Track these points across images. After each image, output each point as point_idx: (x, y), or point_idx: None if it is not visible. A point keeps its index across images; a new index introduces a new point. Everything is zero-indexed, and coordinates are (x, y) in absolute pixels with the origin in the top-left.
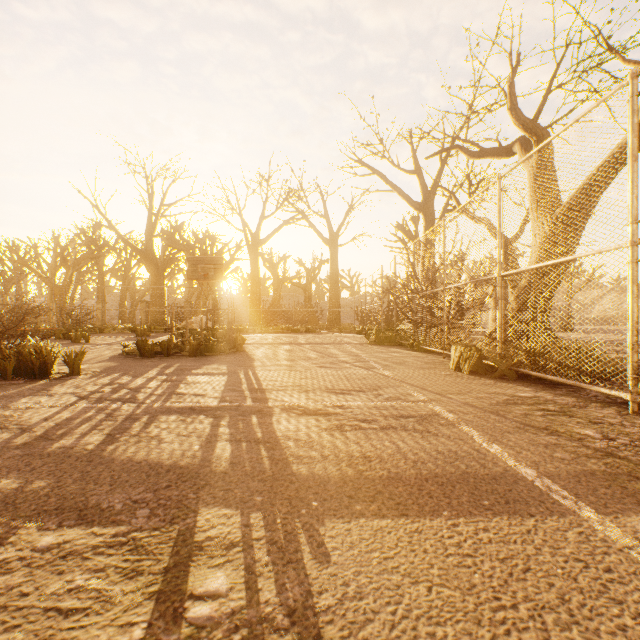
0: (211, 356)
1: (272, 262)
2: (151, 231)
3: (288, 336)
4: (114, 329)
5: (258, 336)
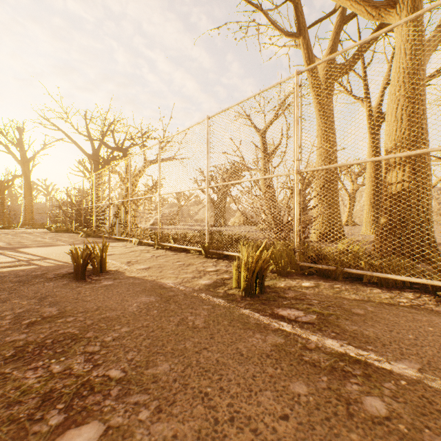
0: None
1: None
2: None
3: None
4: None
5: None
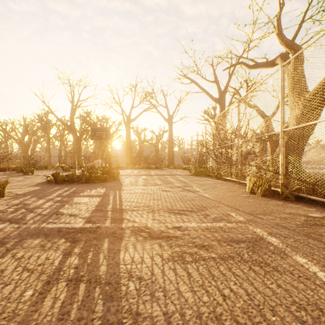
0: (98, 183)
1: (138, 132)
2: (73, 114)
3: (145, 171)
4: (53, 167)
5: (129, 171)
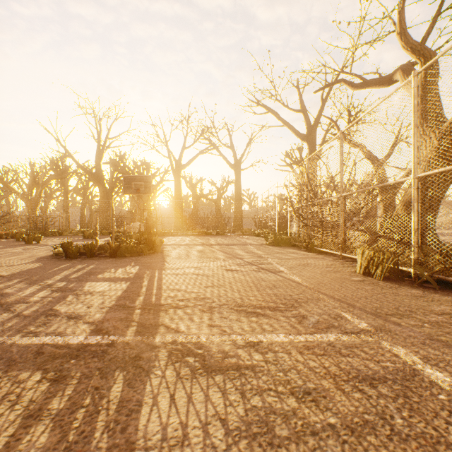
0: (129, 257)
1: (192, 183)
2: (99, 158)
3: (202, 238)
4: (70, 232)
5: (179, 238)
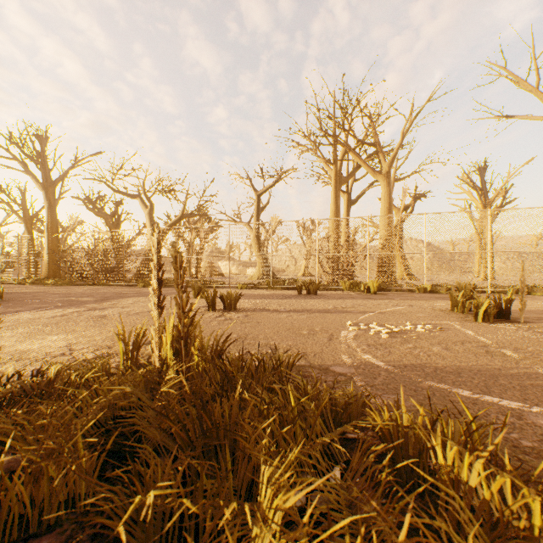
0: None
1: None
2: None
3: None
4: None
5: None
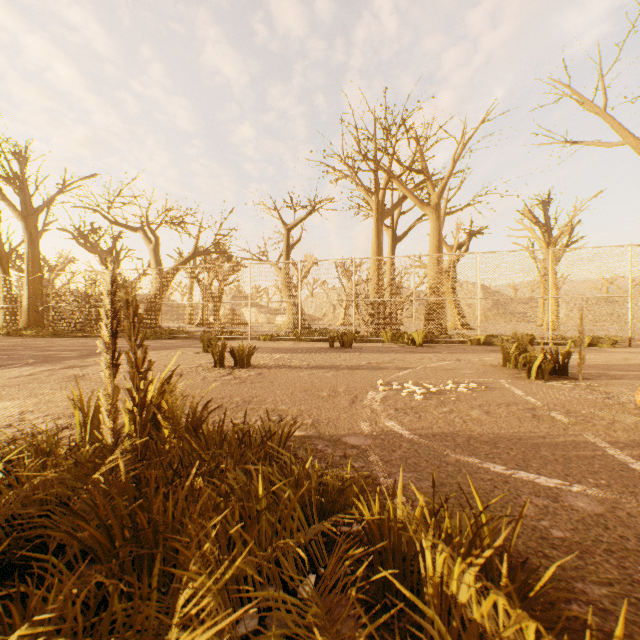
0: None
1: None
2: None
3: None
4: None
5: None
